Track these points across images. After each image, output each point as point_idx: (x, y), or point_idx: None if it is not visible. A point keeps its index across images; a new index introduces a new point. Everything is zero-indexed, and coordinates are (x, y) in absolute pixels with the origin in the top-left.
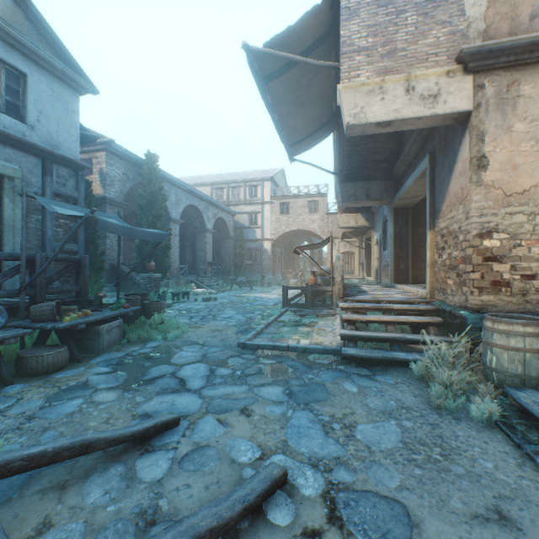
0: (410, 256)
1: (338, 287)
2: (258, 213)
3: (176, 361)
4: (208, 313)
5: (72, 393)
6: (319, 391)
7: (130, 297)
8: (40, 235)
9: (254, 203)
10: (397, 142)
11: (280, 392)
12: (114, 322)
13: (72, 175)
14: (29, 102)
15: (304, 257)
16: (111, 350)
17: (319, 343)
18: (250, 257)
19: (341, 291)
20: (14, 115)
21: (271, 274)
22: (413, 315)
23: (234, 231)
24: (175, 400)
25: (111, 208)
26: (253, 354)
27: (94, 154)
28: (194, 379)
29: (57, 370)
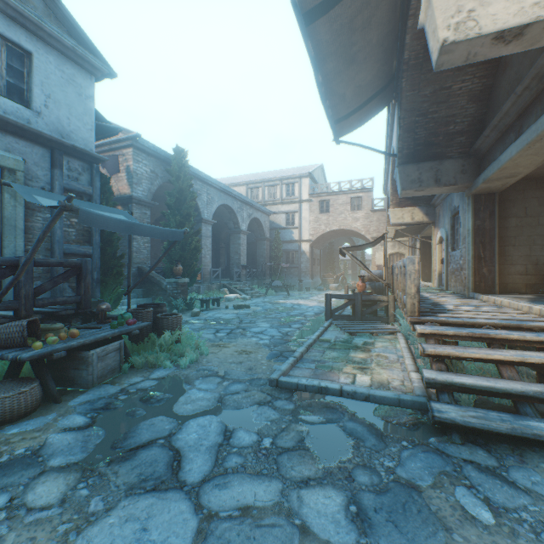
0: (497, 257)
1: (412, 302)
2: (295, 212)
3: (179, 409)
4: (237, 326)
5: (2, 477)
6: (414, 512)
7: (138, 310)
8: (47, 236)
9: (291, 202)
10: (482, 105)
11: (339, 508)
12: (112, 344)
13: (85, 168)
14: (34, 84)
15: (344, 259)
16: (106, 381)
17: (385, 382)
18: (287, 259)
19: (416, 308)
20: (18, 100)
21: (309, 277)
22: (540, 349)
23: (270, 232)
24: (151, 514)
25: (138, 208)
26: (290, 399)
27: (121, 151)
28: (195, 454)
29: (18, 417)
